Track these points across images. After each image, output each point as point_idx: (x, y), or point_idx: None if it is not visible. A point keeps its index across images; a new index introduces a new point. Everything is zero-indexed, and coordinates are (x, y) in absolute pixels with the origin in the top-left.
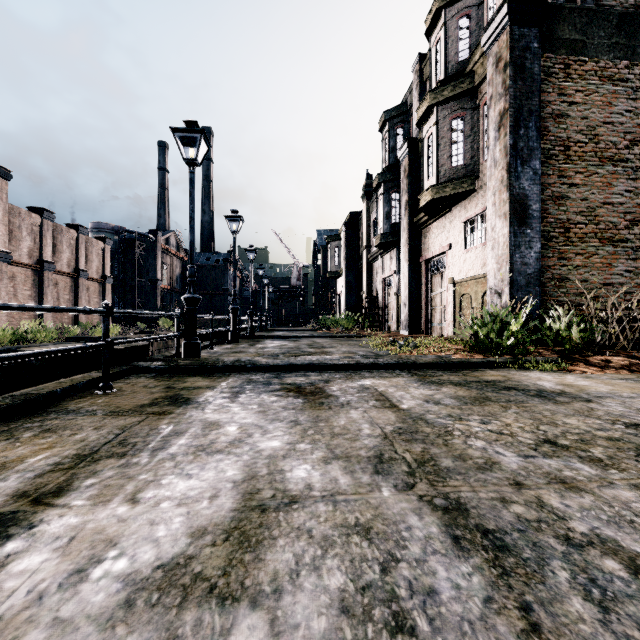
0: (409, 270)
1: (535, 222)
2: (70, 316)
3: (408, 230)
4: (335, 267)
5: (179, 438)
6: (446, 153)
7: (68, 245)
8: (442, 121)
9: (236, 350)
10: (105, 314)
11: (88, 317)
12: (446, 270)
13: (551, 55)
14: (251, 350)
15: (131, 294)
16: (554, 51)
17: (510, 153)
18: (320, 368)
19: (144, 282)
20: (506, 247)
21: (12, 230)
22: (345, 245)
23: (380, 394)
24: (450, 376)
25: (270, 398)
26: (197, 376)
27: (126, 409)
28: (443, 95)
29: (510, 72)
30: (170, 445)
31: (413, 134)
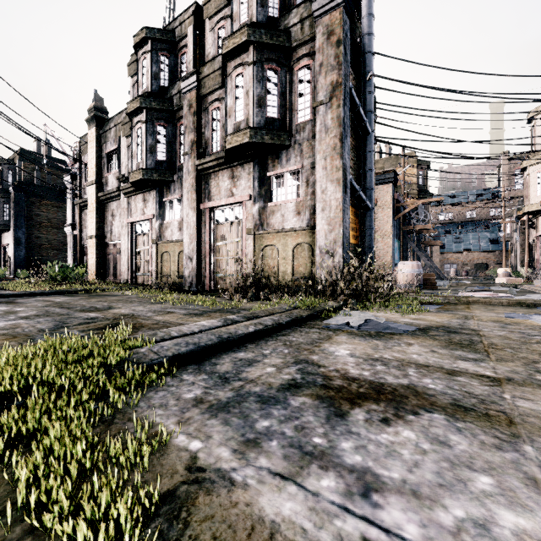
0: None
1: (24, 245)
2: None
3: None
4: None
5: None
6: (2, 214)
7: None
8: (0, 203)
9: None
10: None
11: None
12: (8, 252)
13: (35, 198)
14: None
15: None
16: (36, 197)
17: (14, 226)
18: None
19: None
20: (13, 251)
21: None
22: None
23: None
24: None
25: None
26: None
27: None
28: (0, 195)
29: (14, 204)
30: None
31: None
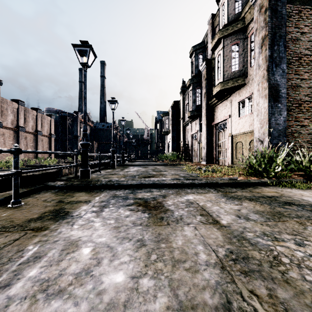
0: (206, 129)
1: (283, 100)
2: (33, 154)
3: (206, 108)
4: (166, 129)
5: (33, 266)
6: (228, 64)
7: (32, 118)
8: (226, 46)
9: (112, 173)
10: (14, 153)
11: (42, 154)
12: (227, 129)
13: (291, 5)
14: (121, 173)
15: (65, 143)
16: (292, 3)
17: (269, 60)
18: (159, 186)
19: (71, 137)
20: (266, 114)
21: (3, 110)
22: (171, 118)
23: (202, 209)
24: (242, 192)
25: (125, 212)
26: (83, 192)
27: (15, 224)
28: (227, 32)
29: (269, 13)
30: (18, 279)
31: (208, 57)
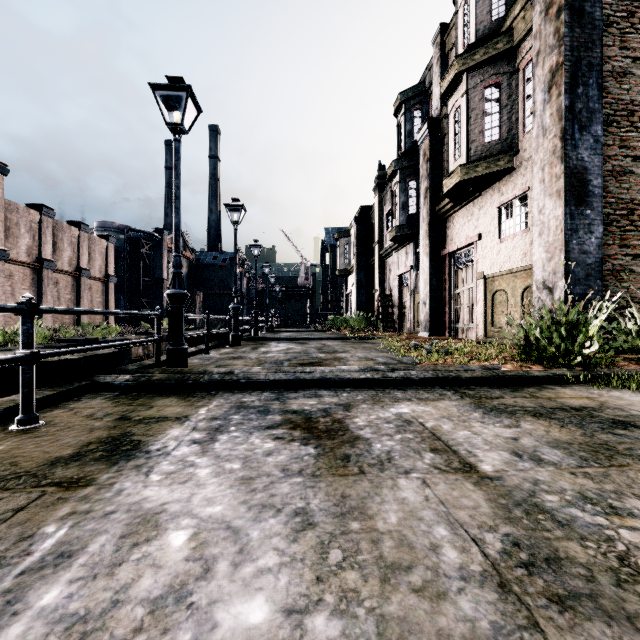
0: (429, 265)
1: (596, 201)
2: (71, 316)
3: (428, 220)
4: (345, 265)
5: (52, 579)
6: (477, 127)
7: (69, 243)
8: (473, 90)
9: (235, 355)
10: (24, 313)
11: (90, 317)
12: (474, 264)
13: (611, 1)
14: (252, 355)
15: (137, 294)
16: None
17: (566, 116)
18: (335, 384)
19: (150, 282)
20: (560, 232)
21: (9, 227)
22: (355, 241)
23: (433, 435)
24: (515, 398)
25: (264, 444)
26: (172, 396)
27: (22, 471)
28: (474, 59)
29: (566, 17)
30: (13, 614)
31: (433, 114)
